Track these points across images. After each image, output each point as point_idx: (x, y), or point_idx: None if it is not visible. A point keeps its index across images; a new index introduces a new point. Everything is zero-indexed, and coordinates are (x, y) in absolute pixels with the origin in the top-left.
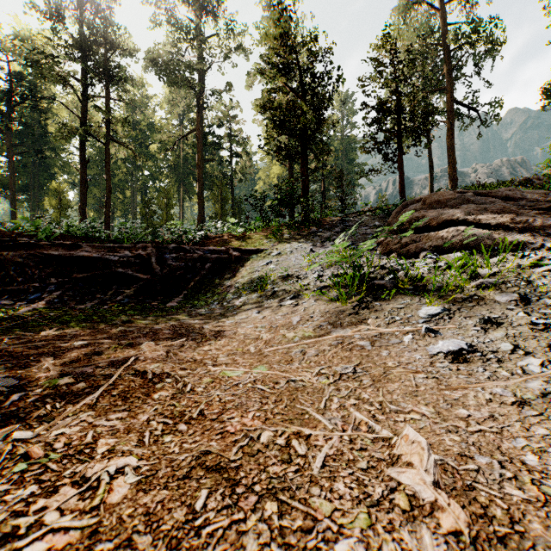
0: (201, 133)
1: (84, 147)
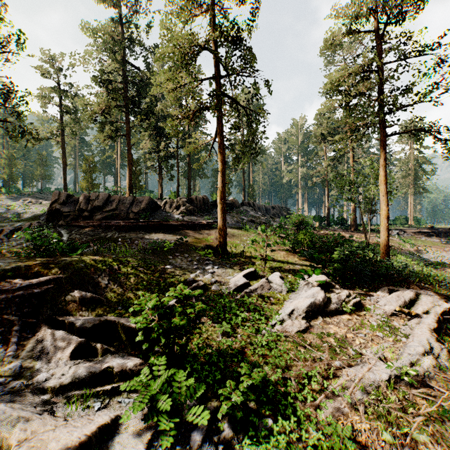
0: None
1: None
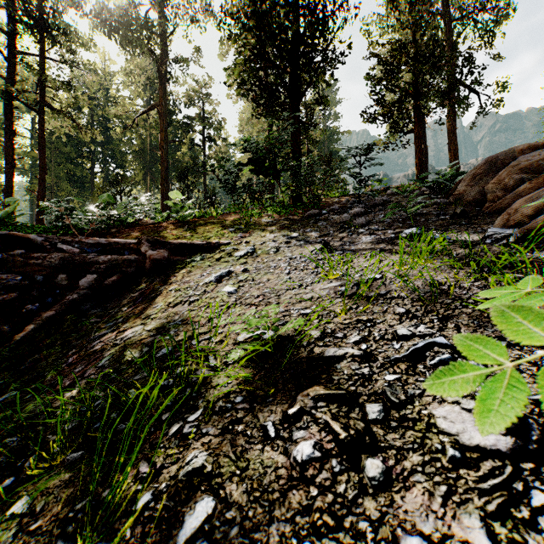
0: (164, 107)
1: (11, 115)
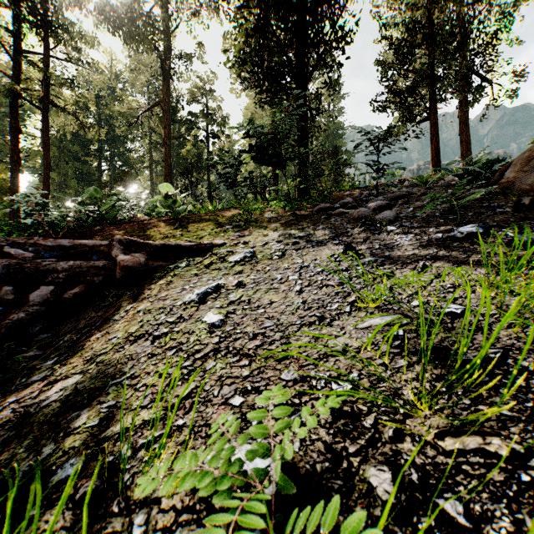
0: (168, 104)
1: (17, 114)
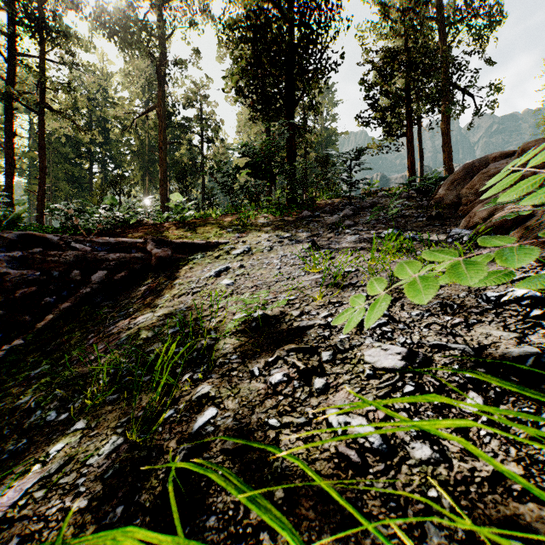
0: (163, 109)
1: (11, 117)
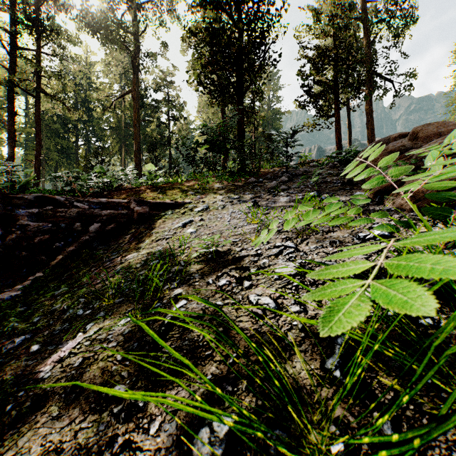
0: (137, 93)
1: (13, 99)
